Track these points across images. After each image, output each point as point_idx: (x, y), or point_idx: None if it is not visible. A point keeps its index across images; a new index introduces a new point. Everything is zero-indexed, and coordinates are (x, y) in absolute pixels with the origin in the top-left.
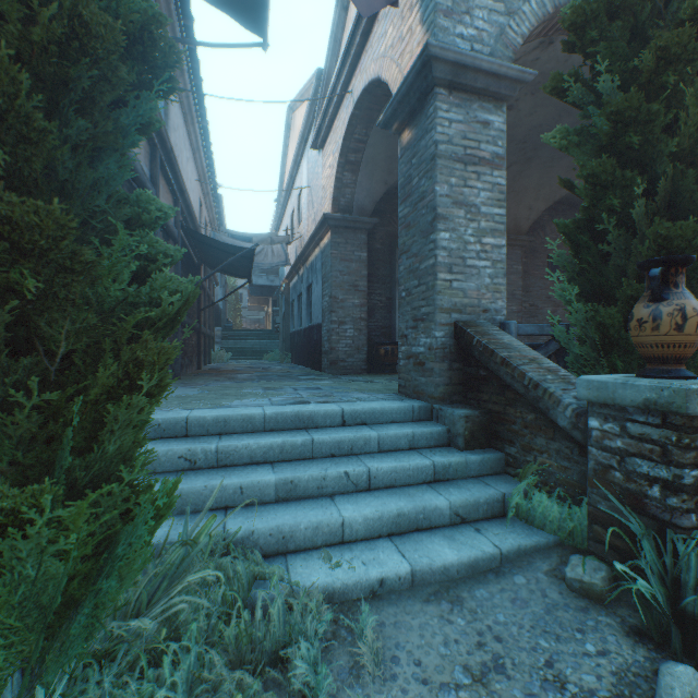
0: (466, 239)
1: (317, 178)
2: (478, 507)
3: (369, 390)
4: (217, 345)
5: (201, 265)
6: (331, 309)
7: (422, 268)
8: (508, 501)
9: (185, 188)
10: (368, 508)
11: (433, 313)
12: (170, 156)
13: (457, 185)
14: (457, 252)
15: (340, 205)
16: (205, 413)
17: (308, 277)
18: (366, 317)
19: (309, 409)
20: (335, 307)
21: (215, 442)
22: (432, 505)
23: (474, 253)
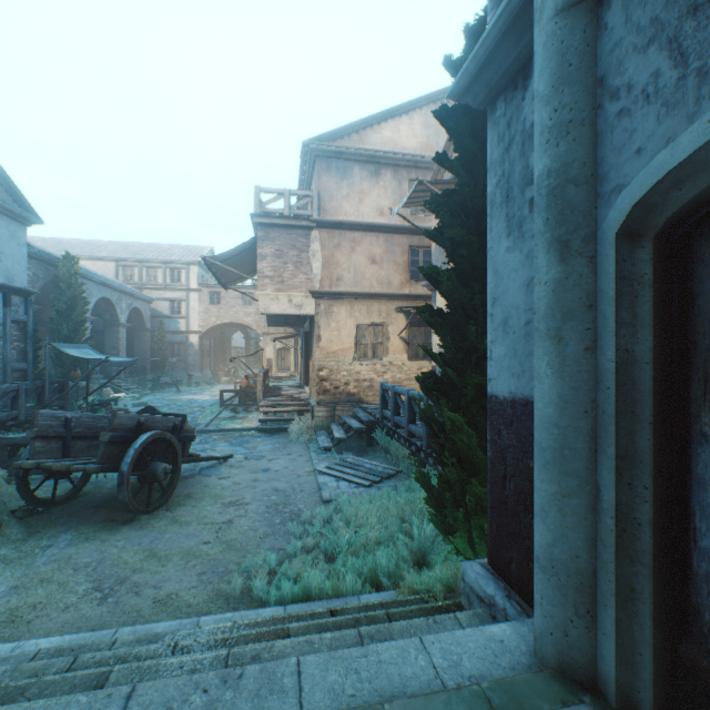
0: None
1: None
2: None
3: None
4: None
5: None
6: None
7: None
8: None
9: None
10: None
11: None
12: None
13: None
14: None
15: None
16: None
17: None
18: None
19: None
20: None
21: None
22: None
23: None
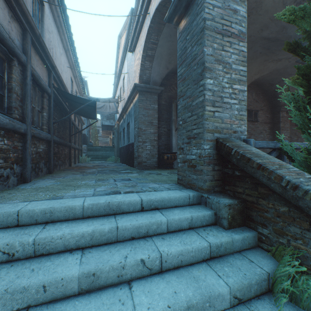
0: (223, 85)
1: (132, 67)
2: (250, 288)
3: (159, 181)
4: (84, 153)
5: (71, 112)
6: (138, 134)
7: (194, 104)
8: (271, 278)
9: (55, 64)
10: (160, 303)
11: (202, 133)
12: (40, 40)
13: (218, 49)
14: (218, 93)
15: (143, 79)
16: (36, 206)
17: (127, 119)
18: (157, 139)
19: (117, 200)
20: (140, 133)
21: (36, 233)
22: (216, 293)
23: (228, 94)
